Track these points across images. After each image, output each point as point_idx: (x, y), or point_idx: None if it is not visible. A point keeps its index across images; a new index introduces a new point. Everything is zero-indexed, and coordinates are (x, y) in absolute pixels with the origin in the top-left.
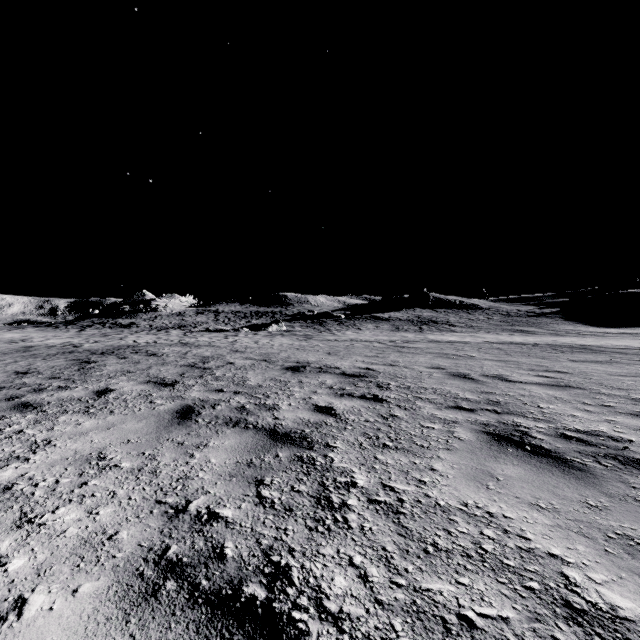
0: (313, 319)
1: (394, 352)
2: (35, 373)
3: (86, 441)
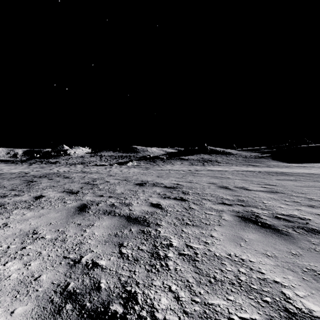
0: (150, 159)
1: (190, 175)
2: (2, 187)
3: (27, 224)
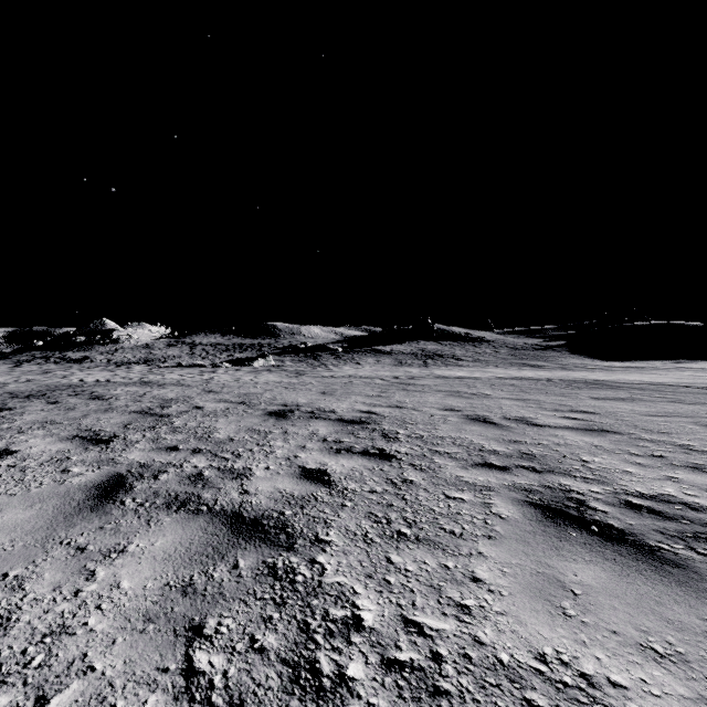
0: (306, 352)
1: (399, 390)
2: None
3: None
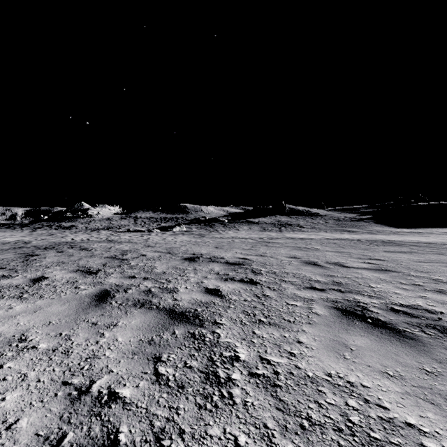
0: (205, 223)
1: (263, 246)
2: None
3: (12, 324)
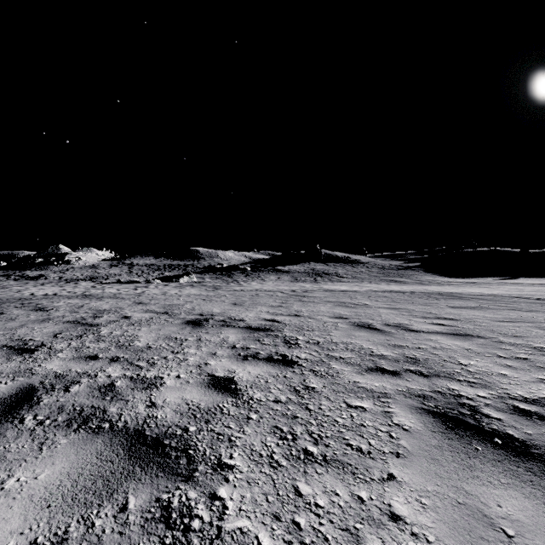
0: (222, 271)
1: (296, 301)
2: None
3: None
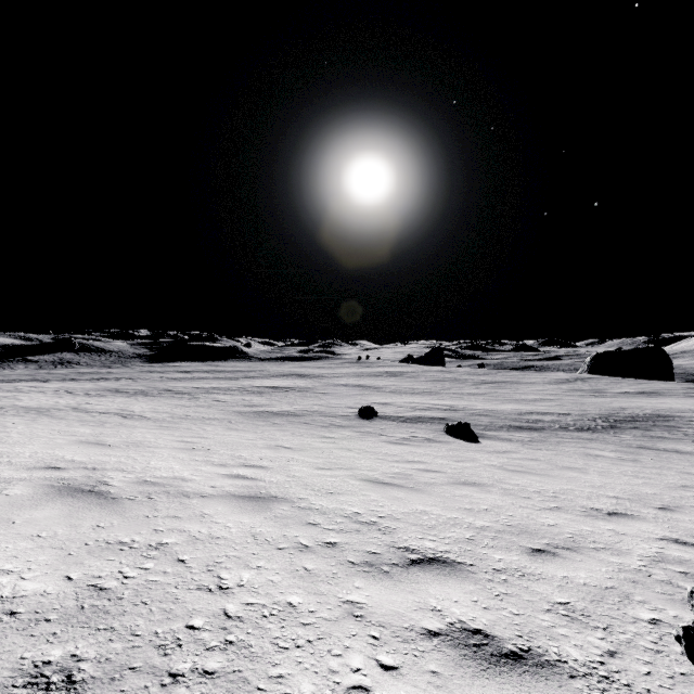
0: None
1: (27, 377)
2: None
3: None
